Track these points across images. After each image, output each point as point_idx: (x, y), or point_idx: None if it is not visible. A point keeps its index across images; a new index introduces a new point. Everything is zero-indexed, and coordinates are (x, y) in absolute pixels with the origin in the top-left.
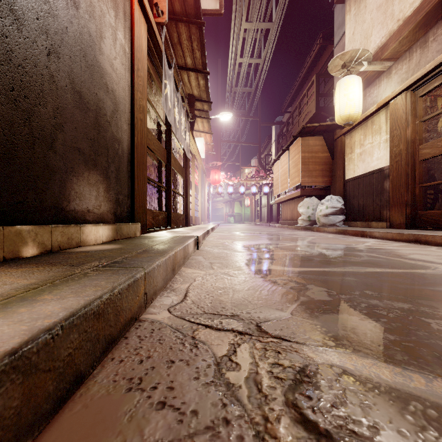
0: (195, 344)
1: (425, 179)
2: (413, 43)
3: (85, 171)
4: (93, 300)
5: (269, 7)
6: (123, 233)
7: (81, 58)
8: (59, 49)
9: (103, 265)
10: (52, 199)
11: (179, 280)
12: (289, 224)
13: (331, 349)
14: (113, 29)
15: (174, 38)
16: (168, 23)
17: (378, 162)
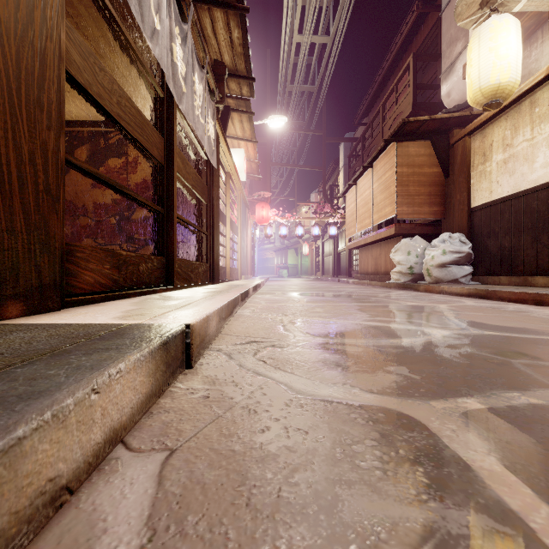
0: None
1: None
2: None
3: None
4: None
5: None
6: None
7: None
8: None
9: None
10: None
11: None
12: (372, 279)
13: None
14: None
15: None
16: None
17: (548, 171)
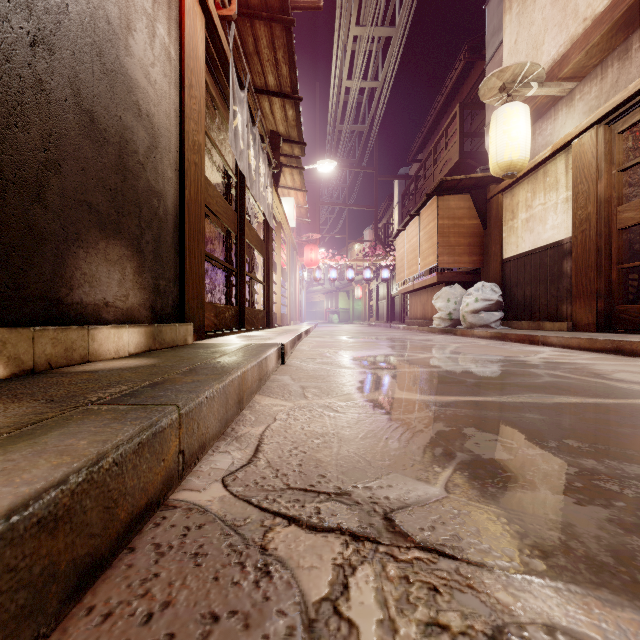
0: (265, 568)
1: (625, 258)
2: (607, 54)
3: (100, 240)
4: (38, 494)
5: (391, 5)
6: (166, 339)
7: (92, 57)
8: (53, 38)
9: (107, 400)
10: (40, 284)
11: (249, 418)
12: (420, 324)
13: (540, 581)
14: (149, 18)
15: (248, 45)
16: (240, 21)
17: (554, 232)
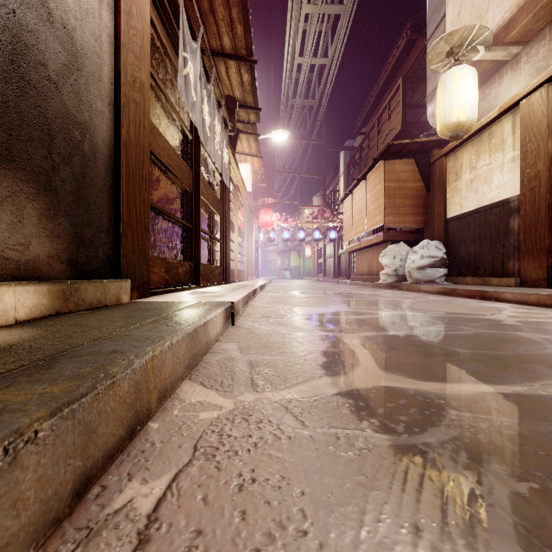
0: None
1: None
2: None
3: None
4: None
5: None
6: (86, 298)
7: None
8: None
9: None
10: None
11: (150, 447)
12: (366, 280)
13: None
14: None
15: (203, 2)
16: None
17: (500, 191)
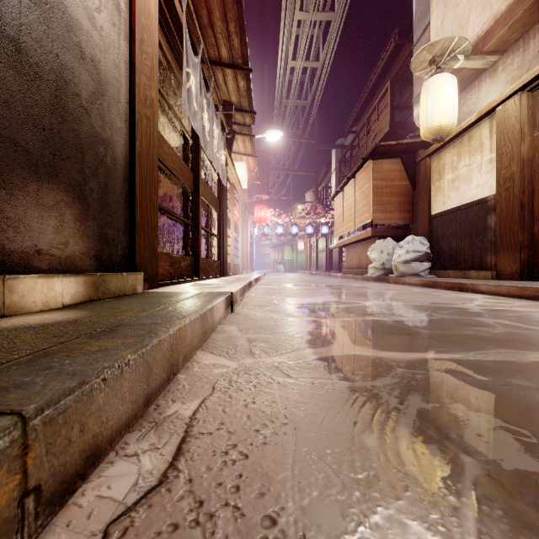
0: None
1: None
2: (527, 29)
3: (30, 182)
4: None
5: None
6: (111, 288)
7: None
8: None
9: None
10: None
11: (182, 387)
12: (356, 273)
13: None
14: None
15: (203, 17)
16: None
17: (479, 191)
